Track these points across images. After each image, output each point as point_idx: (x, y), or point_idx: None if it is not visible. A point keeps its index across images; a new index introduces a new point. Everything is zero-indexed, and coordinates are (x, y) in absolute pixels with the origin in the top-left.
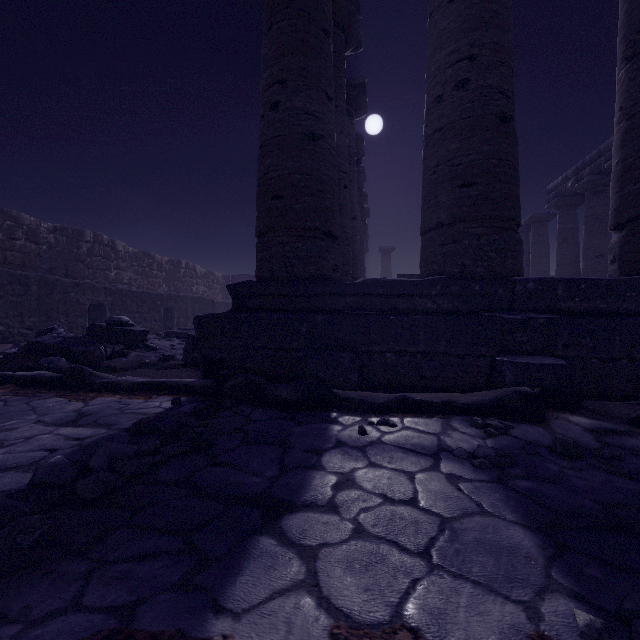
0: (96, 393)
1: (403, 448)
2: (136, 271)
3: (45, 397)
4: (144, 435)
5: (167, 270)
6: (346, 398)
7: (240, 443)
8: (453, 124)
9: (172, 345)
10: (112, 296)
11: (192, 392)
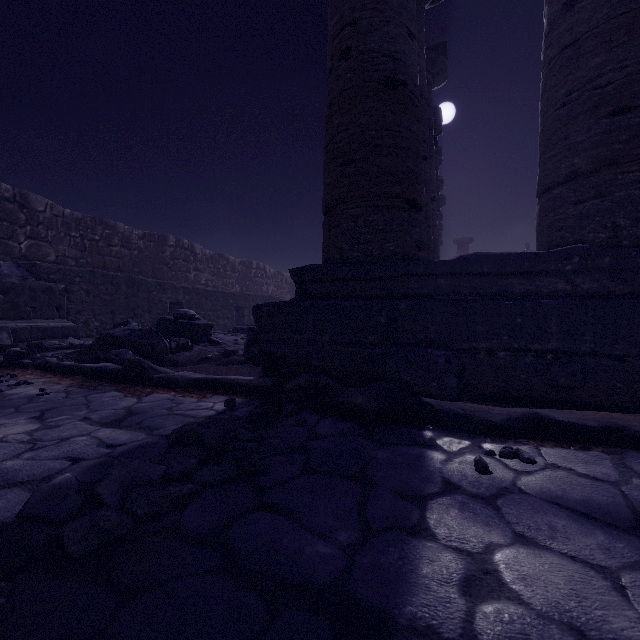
0: (152, 388)
1: (565, 507)
2: (212, 272)
3: (104, 390)
4: (184, 447)
5: (239, 271)
6: (444, 411)
7: (301, 471)
8: (596, 29)
9: (235, 340)
10: (189, 295)
11: (249, 392)
